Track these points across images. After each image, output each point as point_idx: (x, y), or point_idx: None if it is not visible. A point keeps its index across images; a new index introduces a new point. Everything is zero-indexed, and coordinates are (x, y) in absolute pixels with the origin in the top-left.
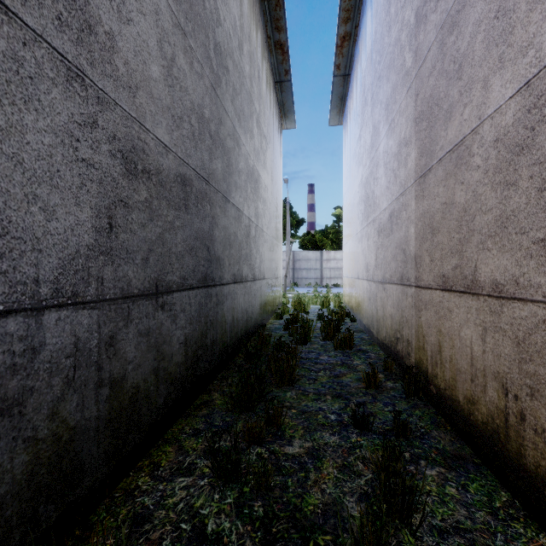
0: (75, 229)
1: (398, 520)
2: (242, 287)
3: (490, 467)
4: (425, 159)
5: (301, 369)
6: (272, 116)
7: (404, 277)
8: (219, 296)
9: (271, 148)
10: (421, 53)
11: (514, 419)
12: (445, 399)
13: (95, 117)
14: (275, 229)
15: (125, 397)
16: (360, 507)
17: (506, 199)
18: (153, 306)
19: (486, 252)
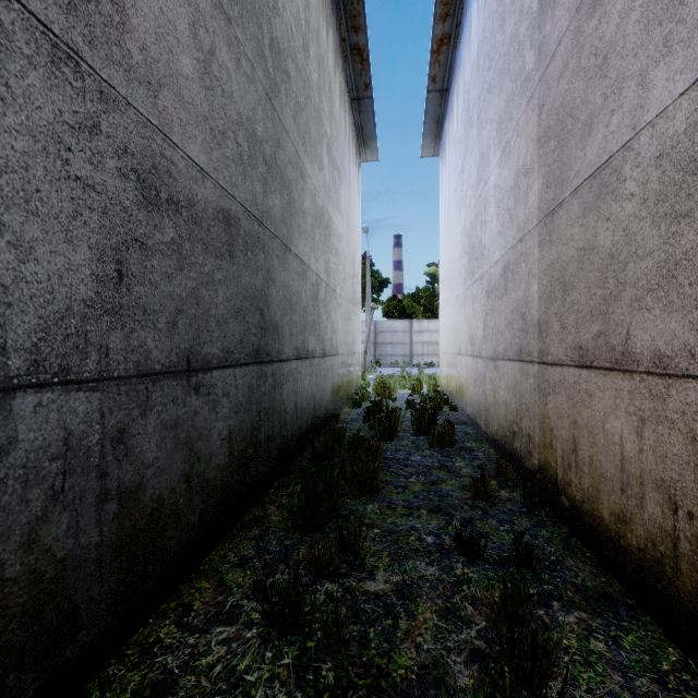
0: (65, 275)
1: (526, 691)
2: (308, 365)
3: (649, 611)
4: (553, 190)
5: (386, 474)
6: (348, 143)
7: (524, 351)
8: (277, 376)
9: (347, 185)
10: (547, 49)
11: (687, 546)
12: (583, 515)
13: (96, 119)
14: (352, 291)
15: (142, 515)
16: (473, 674)
17: (675, 237)
18: (184, 388)
19: (644, 313)
